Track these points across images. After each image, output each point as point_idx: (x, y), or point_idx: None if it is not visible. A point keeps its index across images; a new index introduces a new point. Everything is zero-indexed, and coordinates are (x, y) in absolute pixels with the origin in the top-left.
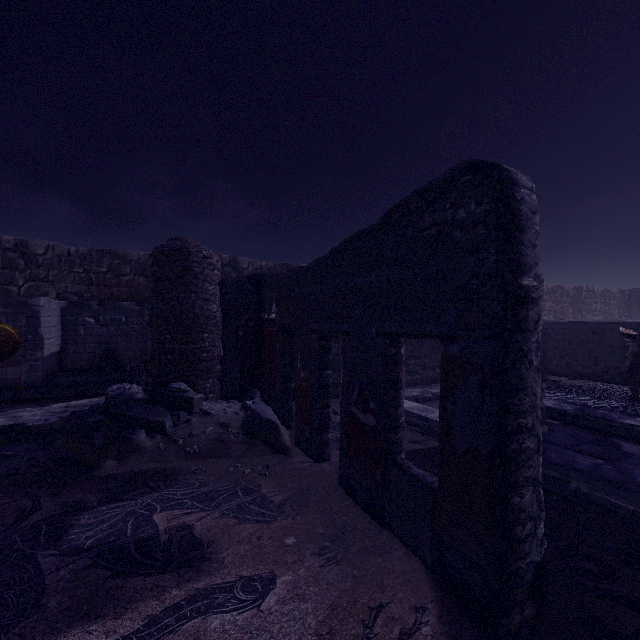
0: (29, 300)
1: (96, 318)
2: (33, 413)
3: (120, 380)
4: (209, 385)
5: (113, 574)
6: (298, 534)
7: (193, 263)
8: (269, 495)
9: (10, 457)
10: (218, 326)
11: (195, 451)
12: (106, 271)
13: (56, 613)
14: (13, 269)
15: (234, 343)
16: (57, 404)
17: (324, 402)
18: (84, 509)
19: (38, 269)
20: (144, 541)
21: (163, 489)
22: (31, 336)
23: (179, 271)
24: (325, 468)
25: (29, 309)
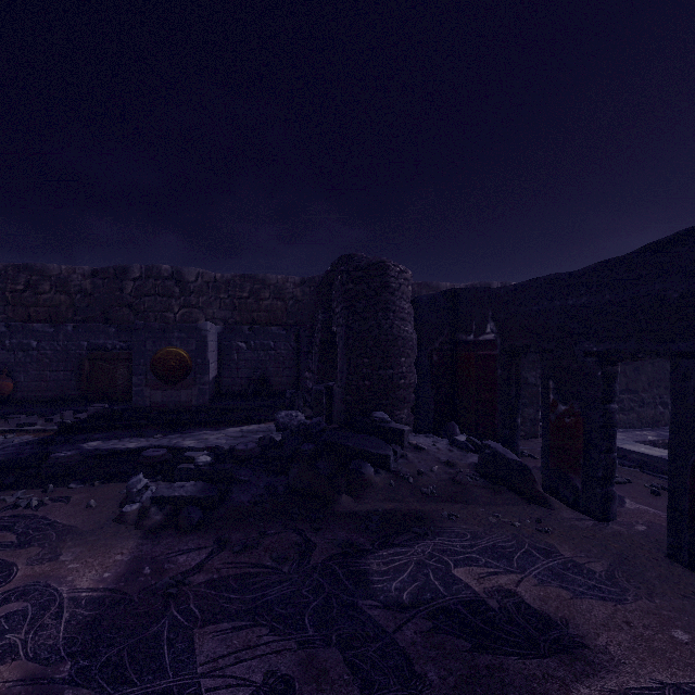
0: (198, 325)
1: (247, 343)
2: (216, 436)
3: (276, 406)
4: (404, 416)
5: (473, 646)
6: (683, 627)
7: (390, 278)
8: (579, 561)
9: (245, 482)
10: (414, 349)
11: (433, 492)
12: (247, 296)
13: (449, 691)
14: (170, 297)
15: (428, 369)
16: (231, 428)
17: (609, 445)
18: (363, 551)
19: (190, 296)
20: (472, 605)
21: (432, 537)
22: (200, 360)
23: (377, 288)
24: (620, 531)
25: (198, 334)
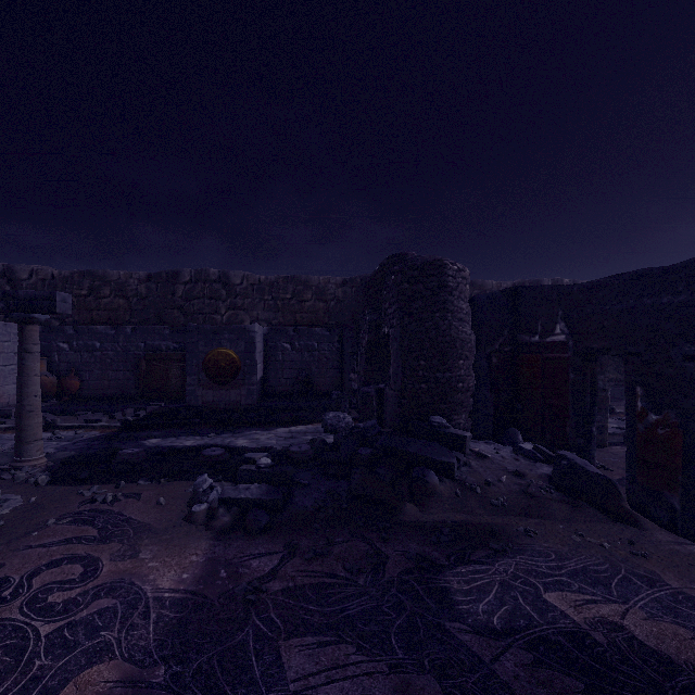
0: (247, 326)
1: (292, 344)
2: (266, 436)
3: (321, 407)
4: (462, 421)
5: (587, 687)
6: None
7: (448, 277)
8: (691, 593)
9: (306, 486)
10: (472, 351)
11: (504, 505)
12: (290, 298)
13: None
14: (217, 299)
15: (486, 372)
16: (280, 429)
17: None
18: (439, 567)
19: (236, 298)
20: (574, 637)
21: (512, 554)
22: (248, 361)
23: (433, 287)
24: None
25: (247, 335)
